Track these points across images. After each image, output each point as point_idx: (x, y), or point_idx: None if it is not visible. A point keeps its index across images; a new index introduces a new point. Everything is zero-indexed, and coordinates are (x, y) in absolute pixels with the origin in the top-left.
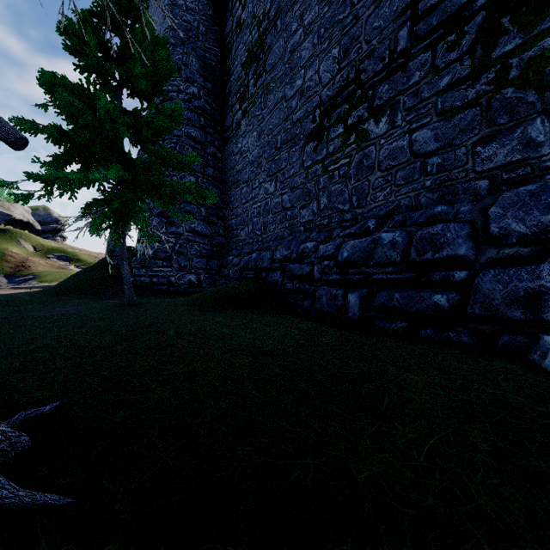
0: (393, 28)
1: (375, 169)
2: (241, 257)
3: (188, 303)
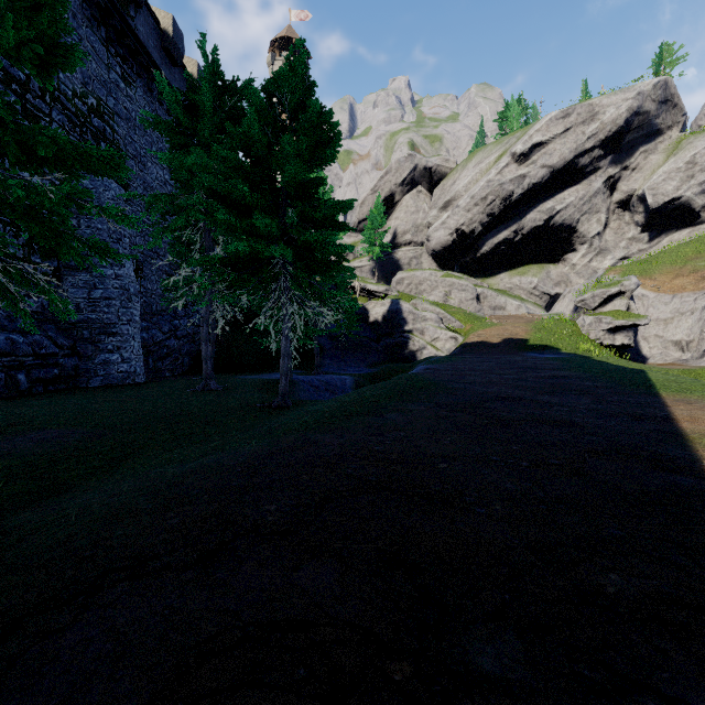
0: None
1: None
2: None
3: None
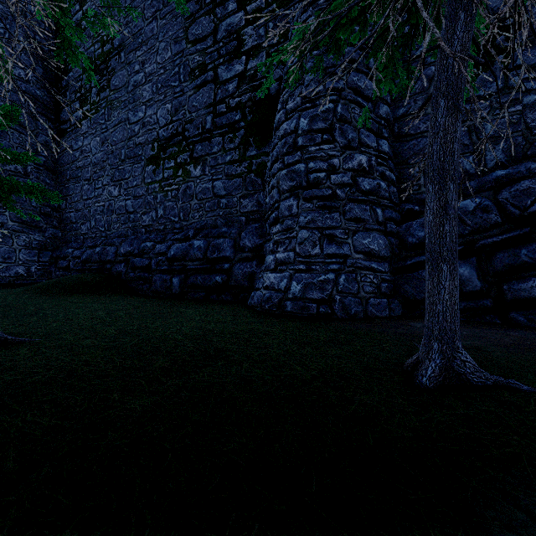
0: (204, 112)
1: (194, 198)
2: (82, 250)
3: (30, 292)
